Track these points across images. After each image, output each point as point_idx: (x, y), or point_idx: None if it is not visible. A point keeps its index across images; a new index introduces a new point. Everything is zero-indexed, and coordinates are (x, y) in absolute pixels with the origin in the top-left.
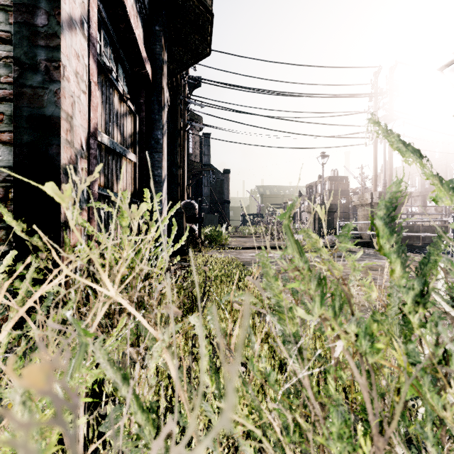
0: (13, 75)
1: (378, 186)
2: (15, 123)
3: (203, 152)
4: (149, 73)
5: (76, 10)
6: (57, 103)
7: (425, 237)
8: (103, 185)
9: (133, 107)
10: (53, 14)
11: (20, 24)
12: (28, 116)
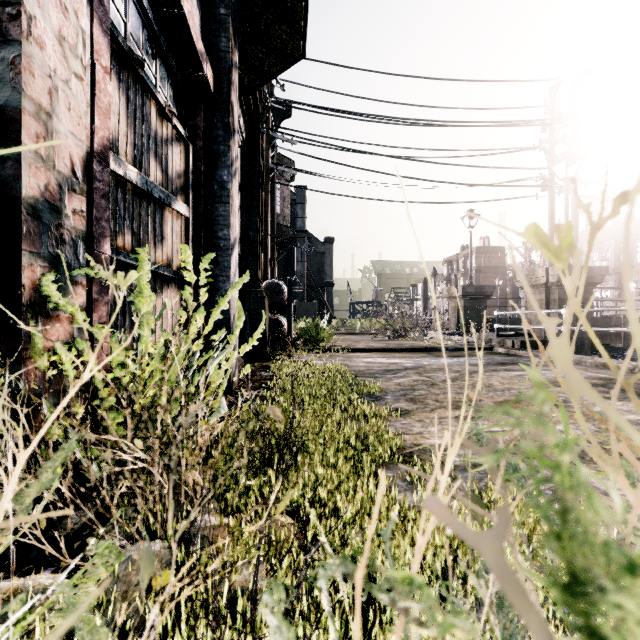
0: None
1: None
2: None
3: (296, 214)
4: (209, 78)
5: None
6: (14, 82)
7: (629, 335)
8: (130, 249)
9: (183, 130)
10: None
11: None
12: None
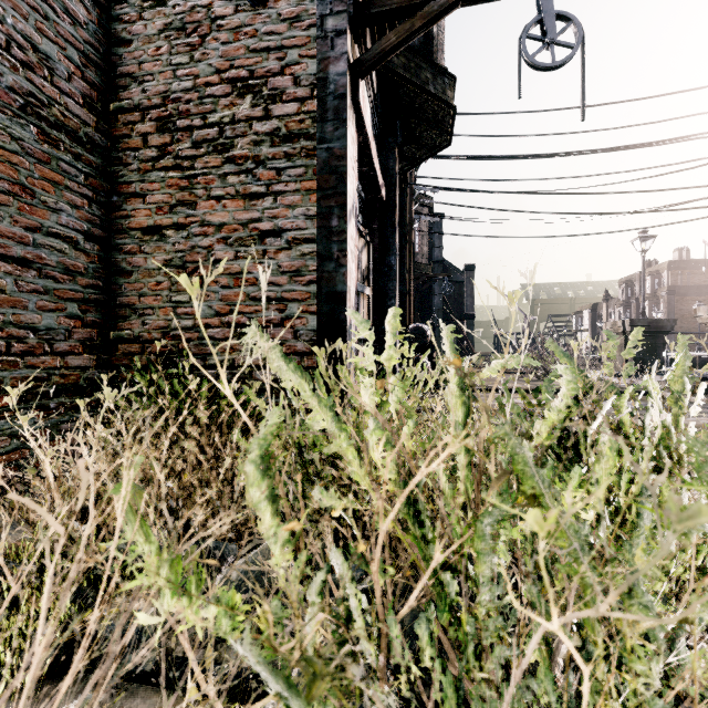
0: (317, 265)
1: None
2: (318, 299)
3: (433, 243)
4: (384, 196)
5: (351, 201)
6: (344, 281)
7: None
8: None
9: (368, 238)
10: (342, 216)
11: (321, 228)
12: (326, 293)
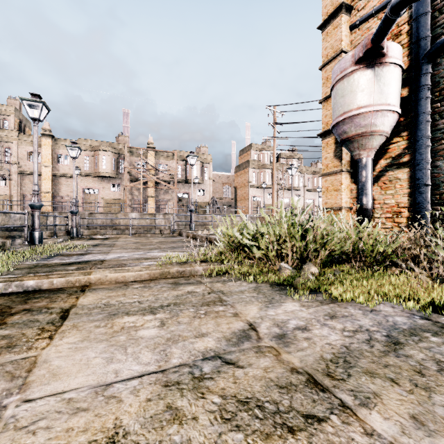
0: None
1: None
2: None
3: None
4: None
5: None
6: None
7: None
8: None
9: None
10: None
11: None
12: None
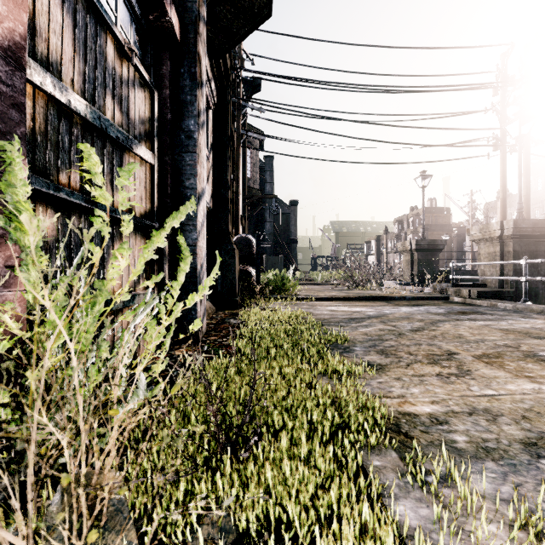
0: None
1: (493, 218)
2: None
3: (265, 180)
4: (174, 24)
5: None
6: None
7: None
8: (79, 188)
9: (146, 75)
10: None
11: None
12: None
